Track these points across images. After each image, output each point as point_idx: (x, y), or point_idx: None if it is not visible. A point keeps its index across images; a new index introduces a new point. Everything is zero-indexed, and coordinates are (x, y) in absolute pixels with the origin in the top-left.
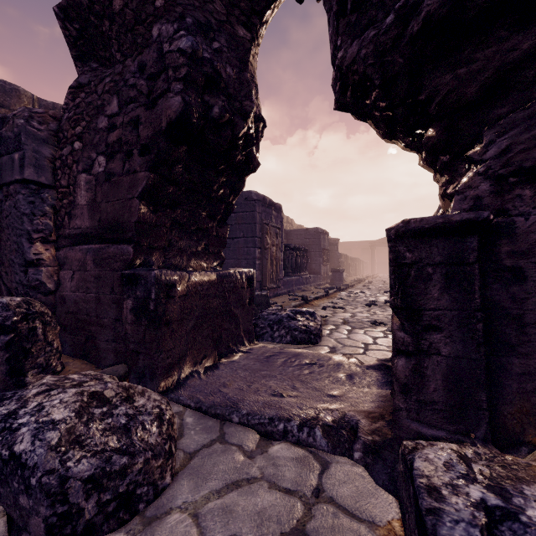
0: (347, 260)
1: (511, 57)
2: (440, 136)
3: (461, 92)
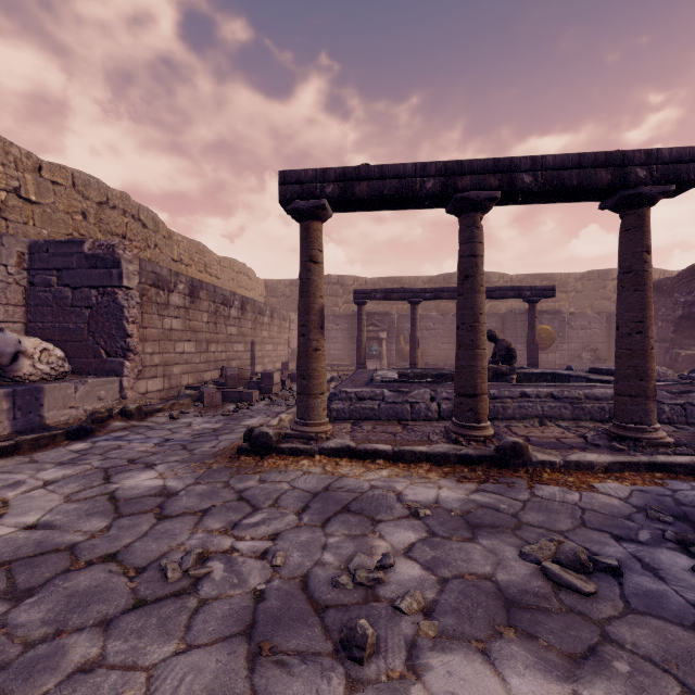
0: None
1: None
2: None
3: None
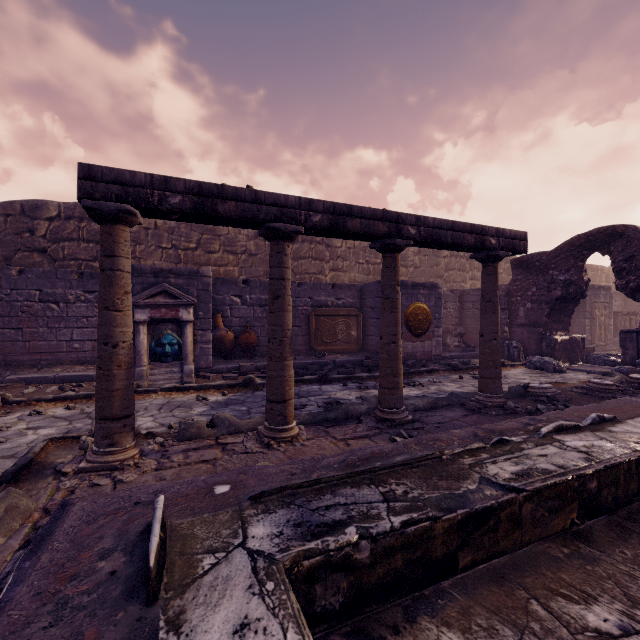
0: None
1: None
2: None
3: None
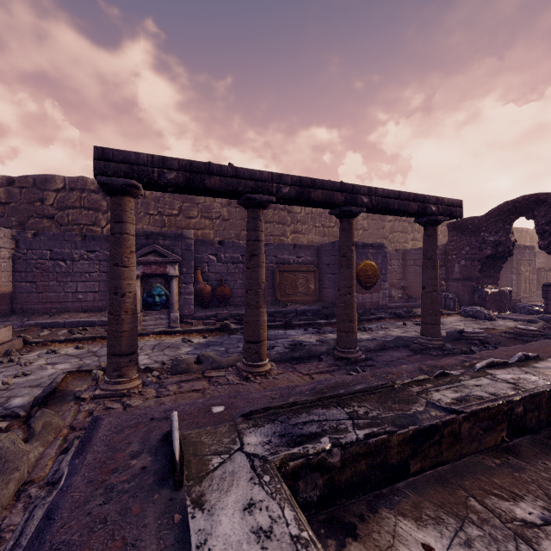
0: None
1: None
2: None
3: None
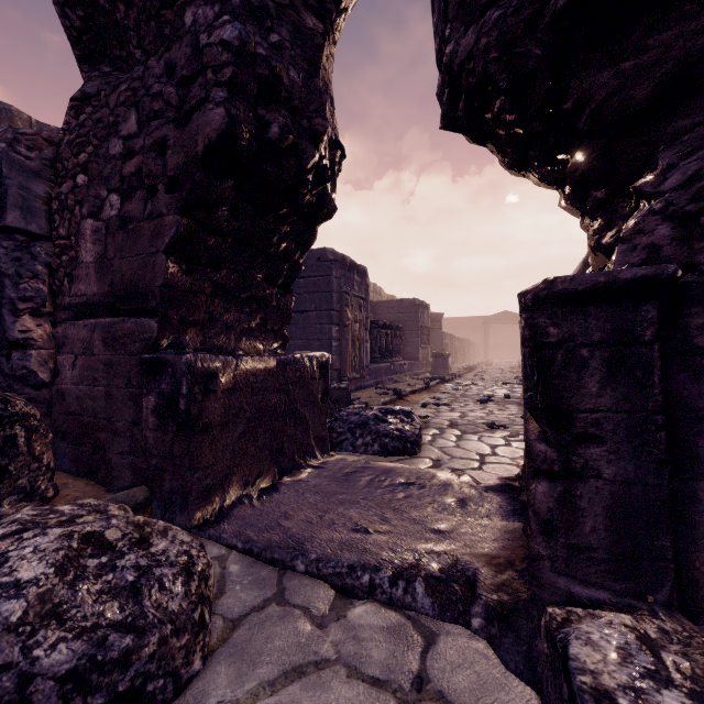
0: (454, 341)
1: (701, 42)
2: (594, 161)
3: (626, 96)
